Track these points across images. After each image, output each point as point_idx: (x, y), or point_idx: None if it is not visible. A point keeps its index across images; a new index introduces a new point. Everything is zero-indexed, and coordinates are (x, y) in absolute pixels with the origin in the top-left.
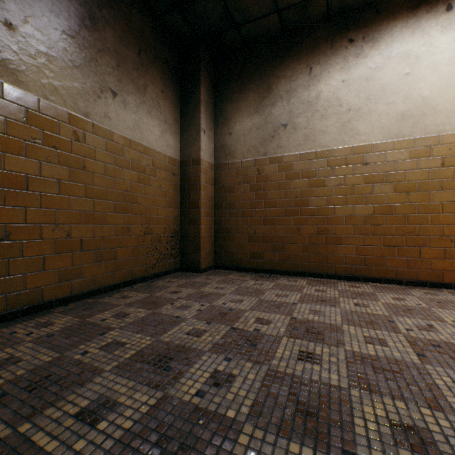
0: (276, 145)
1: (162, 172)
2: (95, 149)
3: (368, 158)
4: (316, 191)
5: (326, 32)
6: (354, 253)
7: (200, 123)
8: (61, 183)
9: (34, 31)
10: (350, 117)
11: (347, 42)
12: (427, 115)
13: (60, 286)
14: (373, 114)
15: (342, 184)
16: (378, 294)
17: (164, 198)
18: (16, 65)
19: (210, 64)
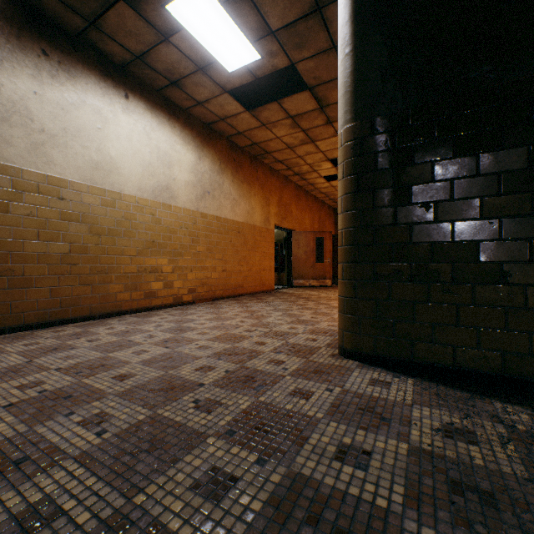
0: None
1: None
2: None
3: (66, 193)
4: None
5: (12, 13)
6: (50, 296)
7: None
8: None
9: None
10: (45, 140)
11: (41, 50)
12: (114, 173)
13: None
14: (71, 149)
15: (34, 215)
16: (92, 330)
17: None
18: None
19: None
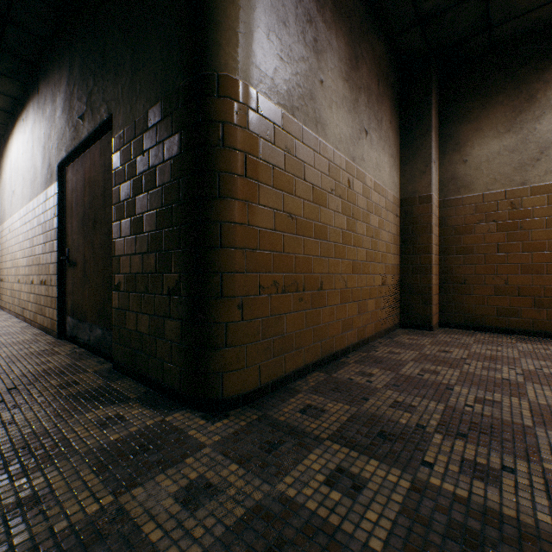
0: (542, 170)
1: (390, 214)
2: (357, 195)
3: None
4: None
5: None
6: None
7: (431, 153)
8: (342, 232)
9: (331, 84)
10: None
11: None
12: None
13: (342, 336)
14: None
15: None
16: None
17: (391, 244)
18: (324, 119)
19: (436, 80)
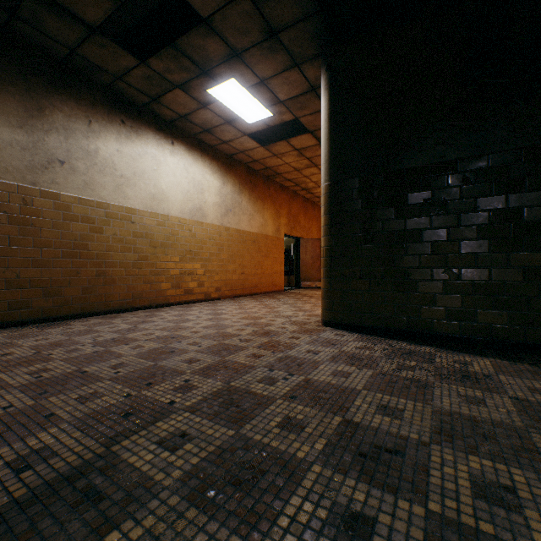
0: (51, 179)
1: None
2: None
3: (135, 218)
4: (96, 237)
5: (105, 99)
6: (126, 290)
7: None
8: None
9: None
10: (123, 182)
11: (121, 121)
12: (165, 201)
13: None
14: (138, 187)
15: (117, 235)
16: (156, 314)
17: None
18: None
19: None
